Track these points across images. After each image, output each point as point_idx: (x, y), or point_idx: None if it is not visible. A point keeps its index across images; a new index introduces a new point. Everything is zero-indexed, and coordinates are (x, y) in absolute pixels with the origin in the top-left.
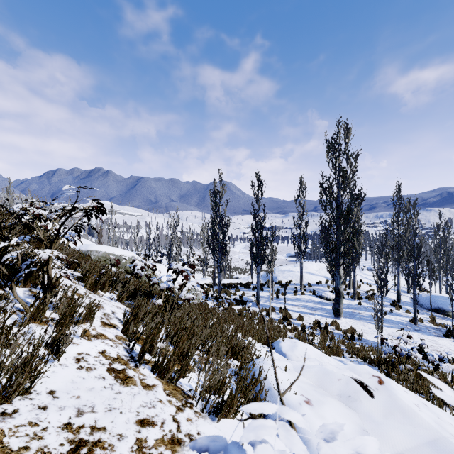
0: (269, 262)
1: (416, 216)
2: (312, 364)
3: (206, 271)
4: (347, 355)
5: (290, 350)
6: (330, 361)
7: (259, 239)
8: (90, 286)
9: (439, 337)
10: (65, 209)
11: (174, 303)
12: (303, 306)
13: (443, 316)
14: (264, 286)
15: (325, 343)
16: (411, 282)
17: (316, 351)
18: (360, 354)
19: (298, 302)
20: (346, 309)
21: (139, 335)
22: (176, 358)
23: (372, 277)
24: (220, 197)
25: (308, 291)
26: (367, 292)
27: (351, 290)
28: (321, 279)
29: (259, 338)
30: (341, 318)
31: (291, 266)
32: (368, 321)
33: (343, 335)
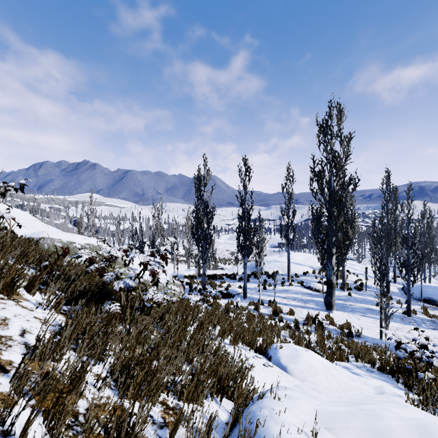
0: (259, 251)
1: (410, 203)
2: (347, 411)
3: (191, 261)
4: (352, 359)
5: (291, 361)
6: (341, 375)
7: (247, 227)
8: (3, 288)
9: (436, 330)
10: (10, 186)
11: (141, 305)
12: (292, 298)
13: (433, 306)
14: (251, 277)
15: (324, 343)
16: (405, 272)
17: (323, 361)
18: (365, 357)
19: (286, 294)
20: (337, 301)
21: (52, 381)
22: (113, 434)
23: (356, 267)
24: (204, 183)
25: (296, 282)
26: (355, 282)
27: (339, 280)
28: (308, 270)
29: (252, 343)
30: (333, 311)
31: (277, 256)
32: (361, 314)
33: (340, 331)
